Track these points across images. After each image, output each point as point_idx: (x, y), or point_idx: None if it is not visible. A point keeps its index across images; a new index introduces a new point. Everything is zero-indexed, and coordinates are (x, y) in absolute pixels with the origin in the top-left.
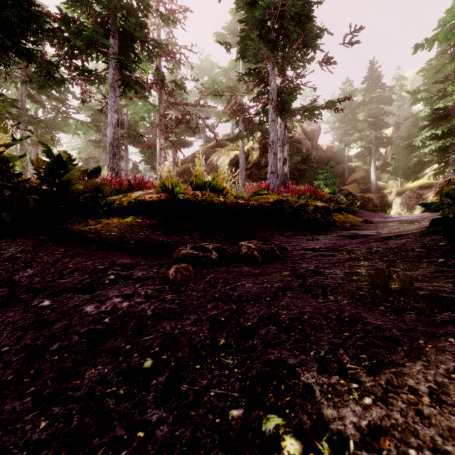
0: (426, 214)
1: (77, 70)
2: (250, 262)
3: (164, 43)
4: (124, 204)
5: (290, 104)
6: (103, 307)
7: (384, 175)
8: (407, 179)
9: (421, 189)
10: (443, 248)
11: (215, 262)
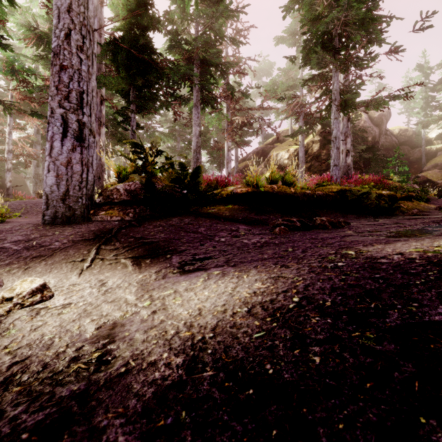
0: None
1: (171, 97)
2: (323, 229)
3: (235, 63)
4: (224, 196)
5: (353, 99)
6: (252, 241)
7: None
8: None
9: None
10: None
11: (299, 228)
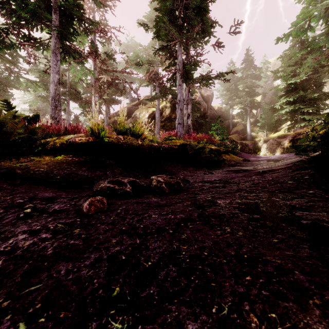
0: (284, 155)
1: (23, 37)
2: (159, 193)
3: (97, 22)
4: (57, 145)
5: (192, 73)
6: (3, 246)
7: (255, 128)
8: (270, 131)
9: (280, 138)
10: (308, 180)
11: (129, 194)
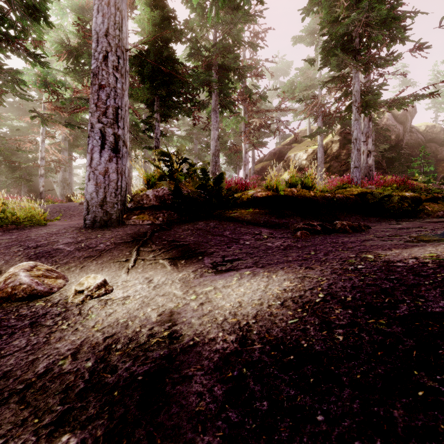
0: None
1: (190, 102)
2: (343, 233)
3: (253, 67)
4: (244, 200)
5: (374, 100)
6: (275, 244)
7: None
8: None
9: None
10: None
11: (320, 232)
